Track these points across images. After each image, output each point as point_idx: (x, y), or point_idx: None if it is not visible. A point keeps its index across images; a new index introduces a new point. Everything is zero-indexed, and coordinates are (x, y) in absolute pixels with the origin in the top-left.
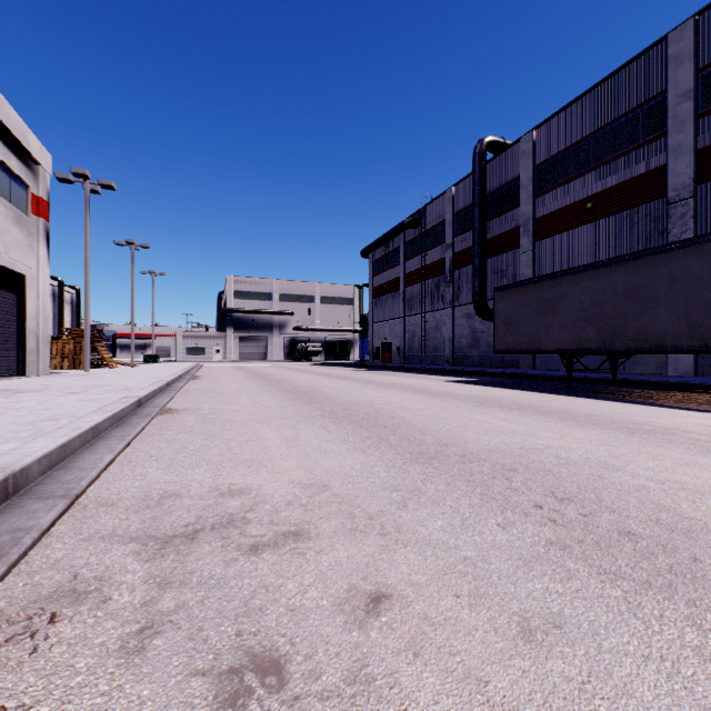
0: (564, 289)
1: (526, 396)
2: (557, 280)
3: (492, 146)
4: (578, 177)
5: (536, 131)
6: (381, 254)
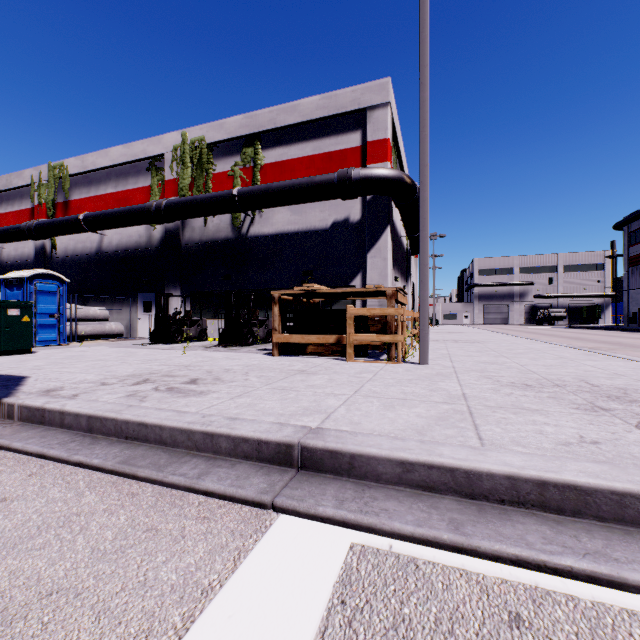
0: None
1: None
2: None
3: None
4: None
5: None
6: (638, 226)
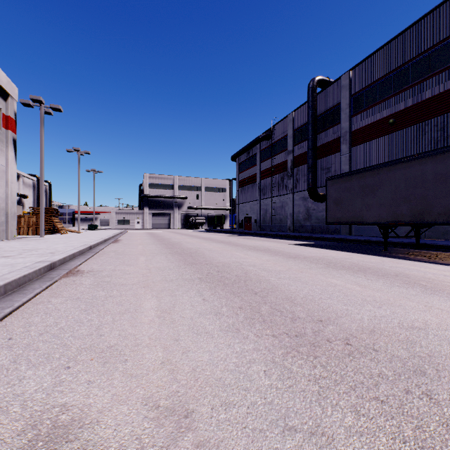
0: (382, 177)
1: (358, 257)
2: (376, 171)
3: (321, 82)
4: (382, 101)
5: (351, 71)
6: (244, 159)
